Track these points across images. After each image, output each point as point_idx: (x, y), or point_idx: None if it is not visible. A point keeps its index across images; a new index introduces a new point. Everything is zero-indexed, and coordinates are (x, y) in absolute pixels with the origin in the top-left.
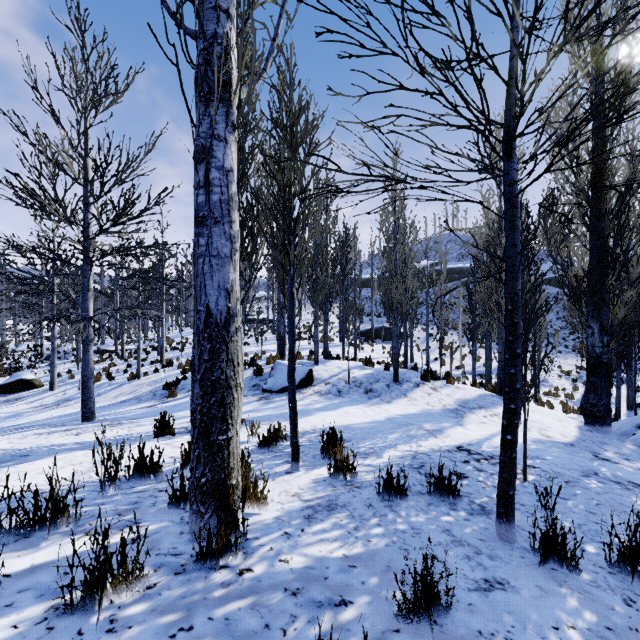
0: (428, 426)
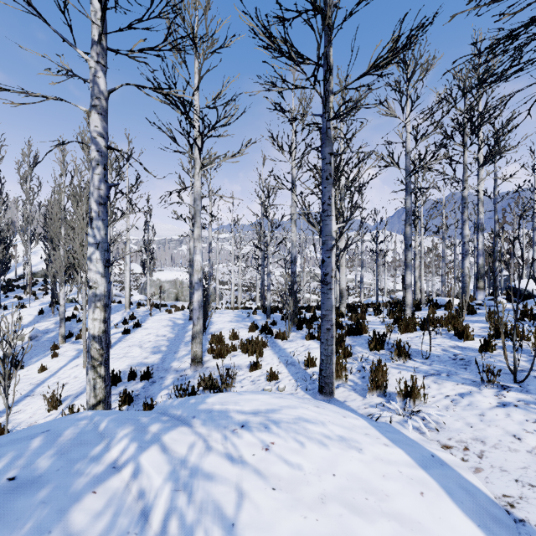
0: None
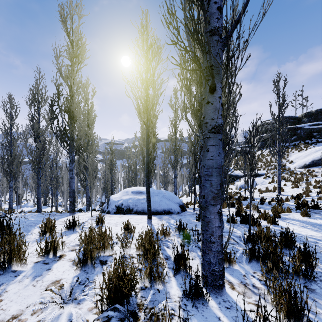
0: None
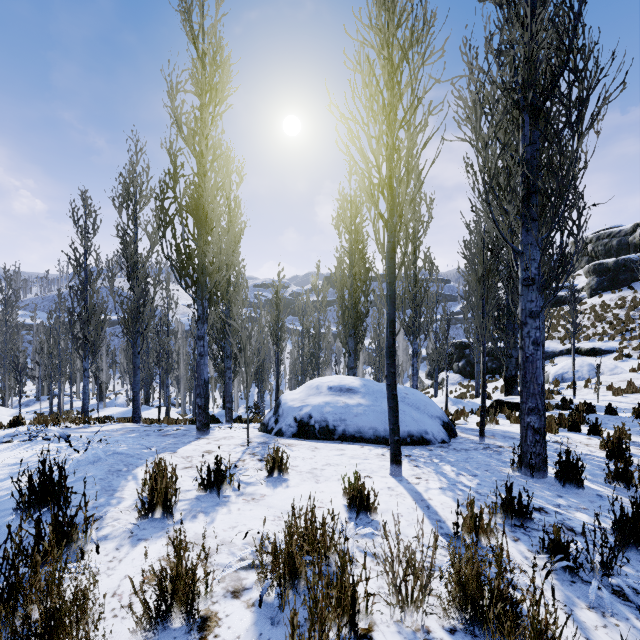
0: (43, 409)
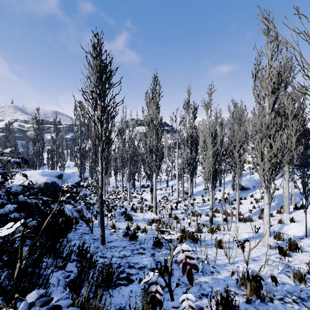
0: None
